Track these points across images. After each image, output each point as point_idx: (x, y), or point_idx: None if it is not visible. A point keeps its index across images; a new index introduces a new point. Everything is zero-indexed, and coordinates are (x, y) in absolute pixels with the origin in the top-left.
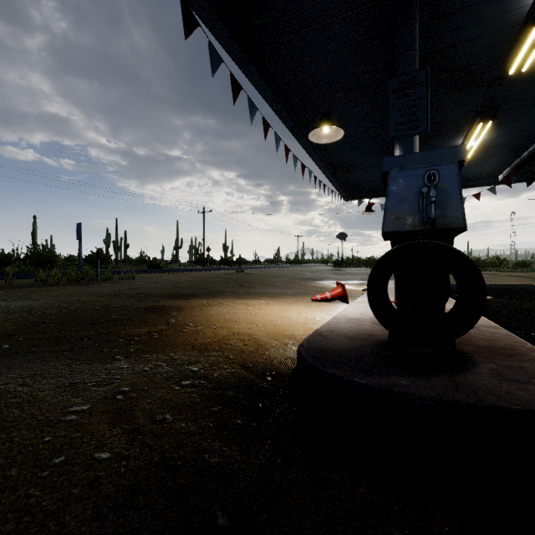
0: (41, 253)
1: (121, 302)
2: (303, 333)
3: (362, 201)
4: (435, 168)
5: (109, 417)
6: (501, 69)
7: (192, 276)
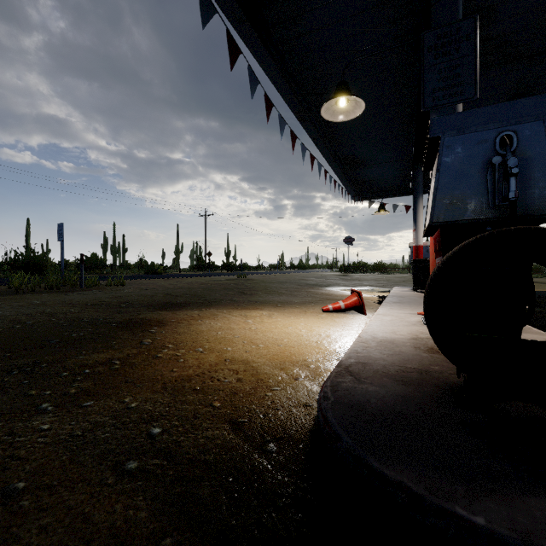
0: (30, 258)
1: (94, 314)
2: (317, 359)
3: (373, 202)
4: (511, 128)
5: None
6: None
7: (189, 282)
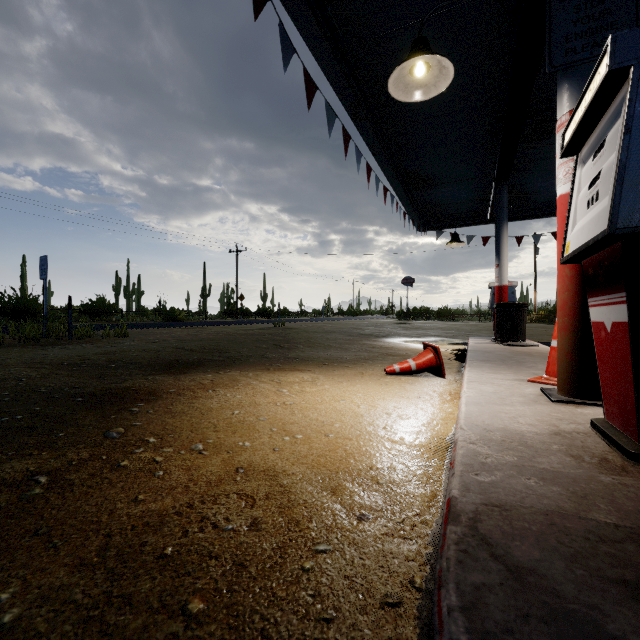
0: (20, 302)
1: (62, 379)
2: (390, 465)
3: (441, 232)
4: None
5: None
6: None
7: (213, 331)
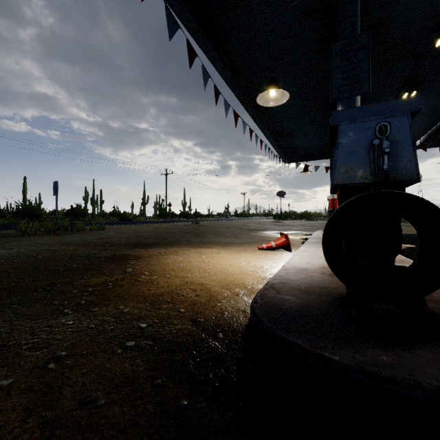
0: (28, 208)
1: (86, 251)
2: (252, 282)
3: (299, 164)
4: (386, 120)
5: (29, 398)
6: (428, 42)
7: (155, 227)
